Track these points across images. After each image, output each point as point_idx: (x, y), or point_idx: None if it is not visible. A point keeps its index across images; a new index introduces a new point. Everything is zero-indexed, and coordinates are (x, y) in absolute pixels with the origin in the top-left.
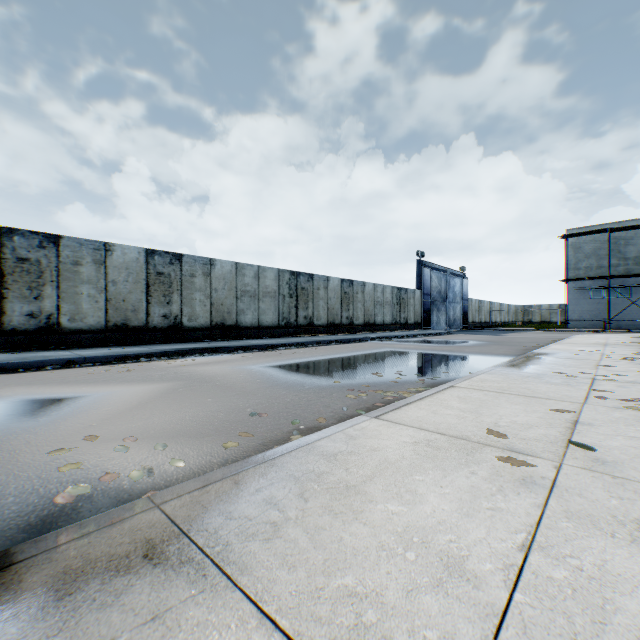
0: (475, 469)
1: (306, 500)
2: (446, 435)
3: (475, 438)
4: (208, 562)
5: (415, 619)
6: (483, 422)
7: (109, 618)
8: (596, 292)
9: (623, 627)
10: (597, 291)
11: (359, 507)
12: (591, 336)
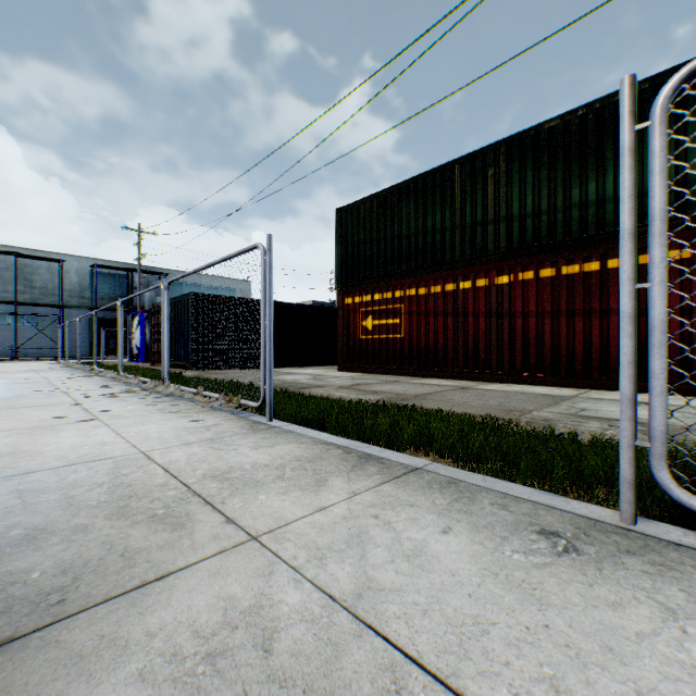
0: (69, 431)
1: (0, 461)
2: (24, 429)
3: (45, 425)
4: (4, 479)
5: (110, 450)
6: (35, 420)
7: (1, 493)
8: (4, 318)
9: (154, 433)
10: (5, 317)
11: (38, 452)
12: (12, 365)
